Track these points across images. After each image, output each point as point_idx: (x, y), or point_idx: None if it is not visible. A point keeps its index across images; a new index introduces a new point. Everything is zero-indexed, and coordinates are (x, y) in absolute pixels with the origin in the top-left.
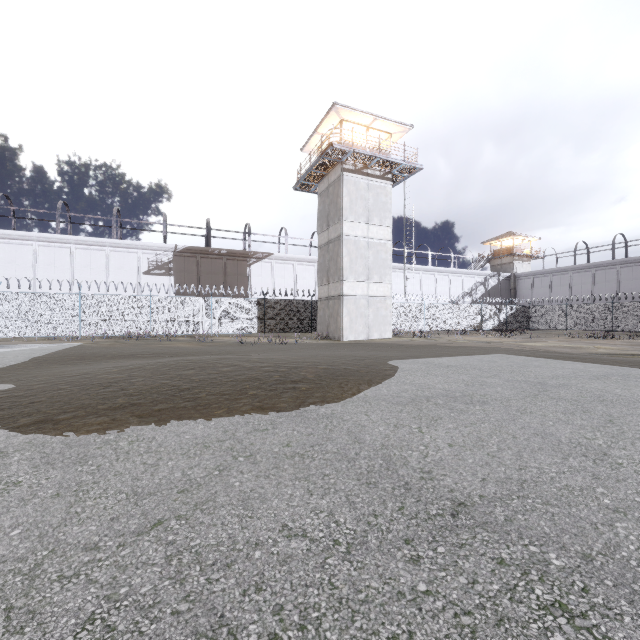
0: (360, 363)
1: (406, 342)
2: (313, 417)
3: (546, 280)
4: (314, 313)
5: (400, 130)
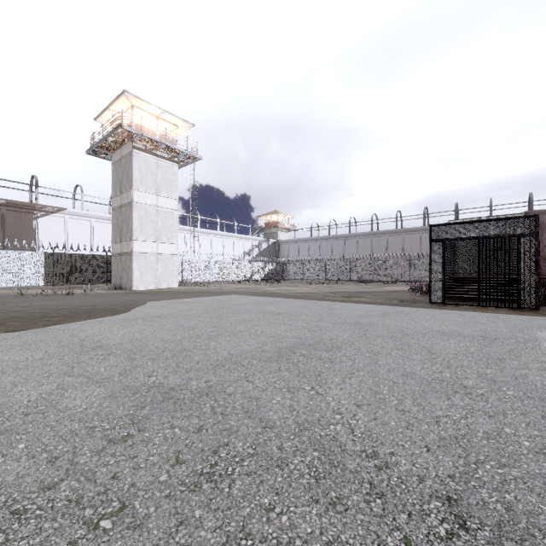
0: (122, 303)
1: (186, 290)
2: (53, 331)
3: (296, 246)
4: (109, 267)
5: (185, 125)
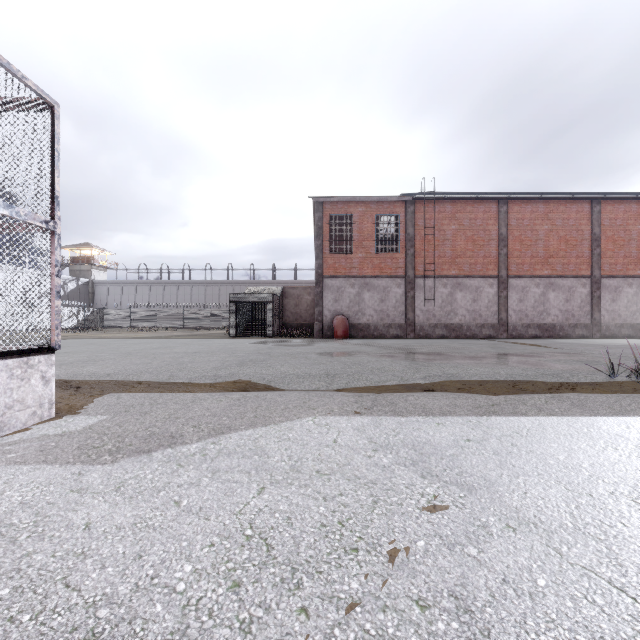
0: None
1: None
2: None
3: (119, 289)
4: None
5: None
